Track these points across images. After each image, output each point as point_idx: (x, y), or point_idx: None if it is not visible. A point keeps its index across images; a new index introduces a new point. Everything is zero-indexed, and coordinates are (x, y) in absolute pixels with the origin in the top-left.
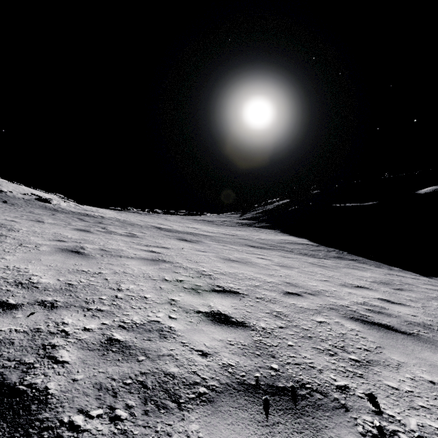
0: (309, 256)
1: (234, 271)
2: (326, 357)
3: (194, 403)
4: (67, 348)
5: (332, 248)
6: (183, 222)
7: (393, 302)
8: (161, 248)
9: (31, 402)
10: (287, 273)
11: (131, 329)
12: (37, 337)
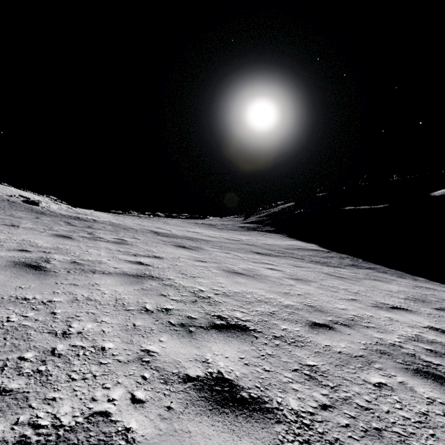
0: (322, 264)
1: (240, 289)
2: None
3: None
4: None
5: (345, 254)
6: (184, 226)
7: None
8: (152, 257)
9: None
10: (304, 290)
11: None
12: None
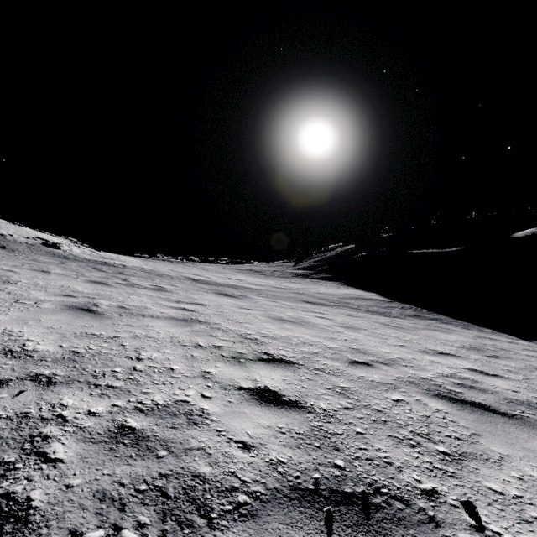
0: (380, 314)
1: (286, 334)
2: (407, 449)
3: (230, 518)
4: (63, 440)
5: (409, 304)
6: (224, 273)
7: (487, 373)
8: (195, 304)
9: (5, 521)
10: (353, 336)
11: (151, 413)
12: (25, 424)
